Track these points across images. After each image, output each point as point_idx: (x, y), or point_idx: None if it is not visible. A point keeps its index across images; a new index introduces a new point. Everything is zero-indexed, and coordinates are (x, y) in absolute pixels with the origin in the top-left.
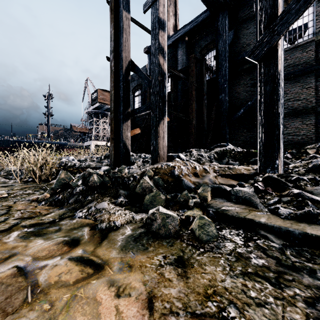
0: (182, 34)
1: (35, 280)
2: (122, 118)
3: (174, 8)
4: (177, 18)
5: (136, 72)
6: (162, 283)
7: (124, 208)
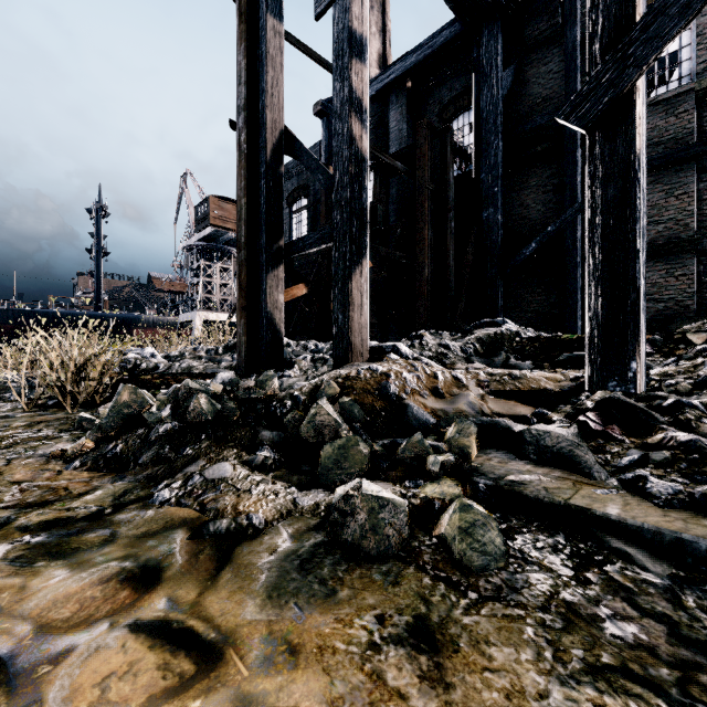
0: (400, 73)
1: (35, 702)
2: (265, 260)
3: (381, 16)
4: (388, 39)
5: (298, 157)
6: (382, 706)
7: (273, 477)
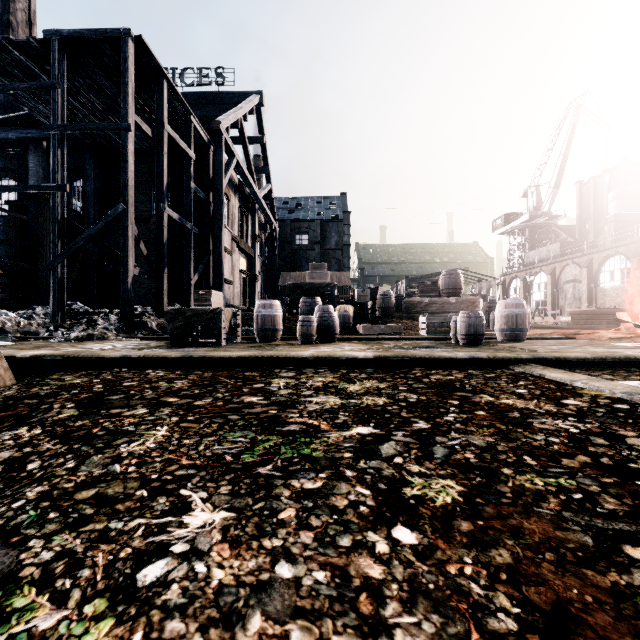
0: (37, 137)
1: None
2: None
3: None
4: None
5: None
6: None
7: None
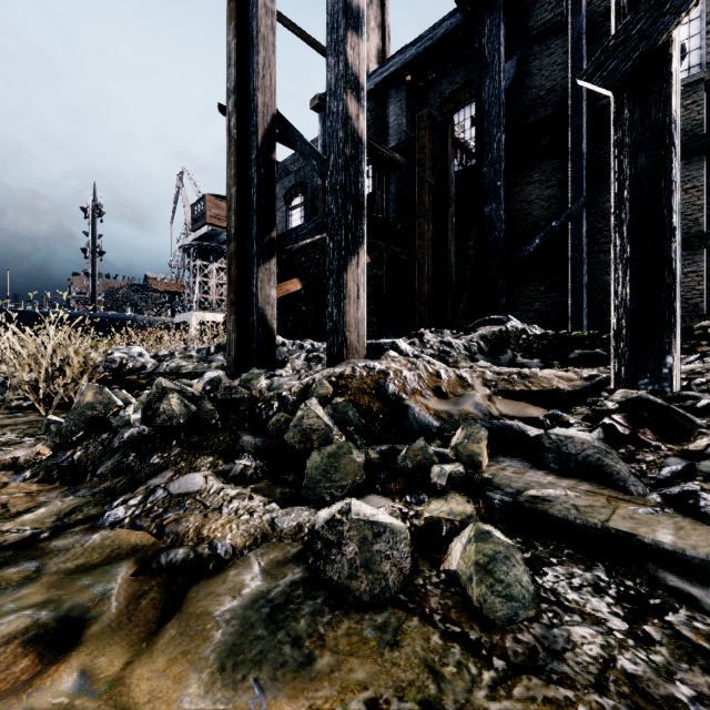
0: (399, 66)
1: None
2: (256, 253)
3: (380, 11)
4: (387, 34)
5: (291, 142)
6: None
7: (252, 489)
